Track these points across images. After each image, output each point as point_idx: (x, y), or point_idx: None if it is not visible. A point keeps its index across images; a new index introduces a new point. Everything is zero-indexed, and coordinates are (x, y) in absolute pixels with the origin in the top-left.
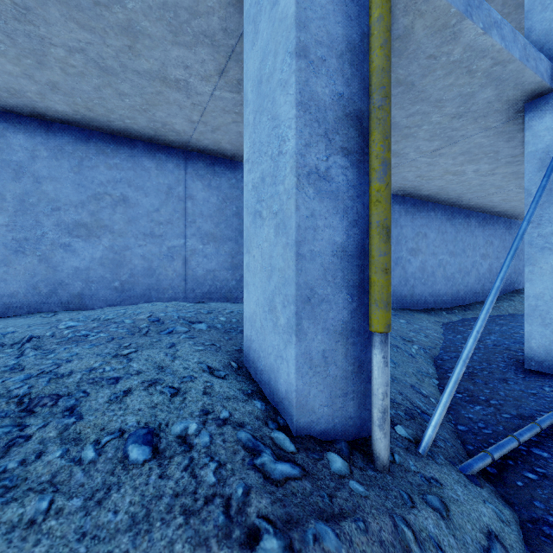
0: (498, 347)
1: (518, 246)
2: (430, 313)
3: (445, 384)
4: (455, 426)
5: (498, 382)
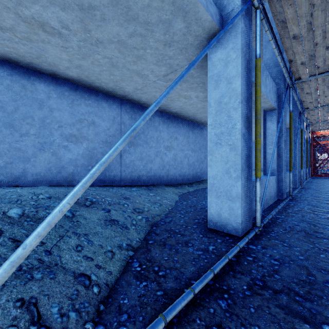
0: (202, 210)
1: (137, 126)
2: (178, 187)
3: (138, 254)
4: (93, 327)
5: (182, 245)
